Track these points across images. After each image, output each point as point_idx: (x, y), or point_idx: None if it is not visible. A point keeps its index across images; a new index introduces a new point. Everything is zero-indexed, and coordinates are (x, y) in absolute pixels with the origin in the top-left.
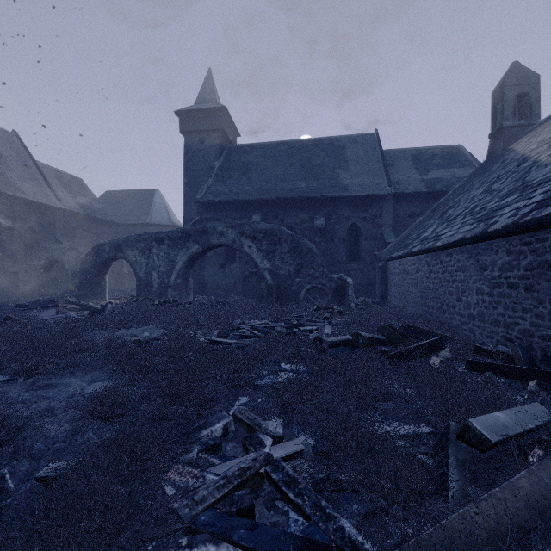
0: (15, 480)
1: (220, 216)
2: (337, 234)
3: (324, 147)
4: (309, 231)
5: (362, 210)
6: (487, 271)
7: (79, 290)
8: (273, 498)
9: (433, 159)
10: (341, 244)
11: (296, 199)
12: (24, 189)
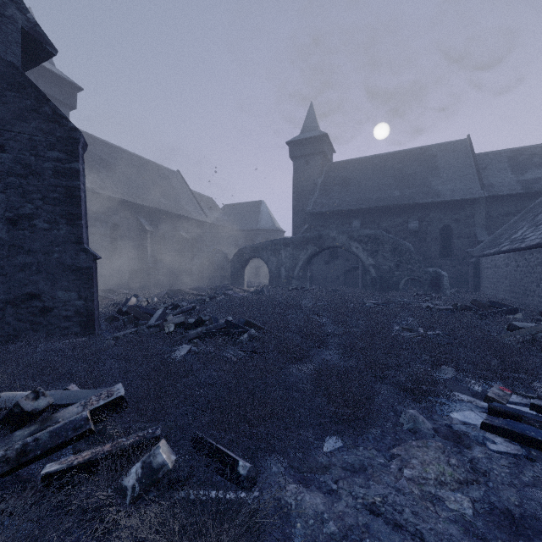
0: None
1: (325, 223)
2: (429, 234)
3: (415, 157)
4: (403, 232)
5: (454, 212)
6: None
7: (228, 280)
8: None
9: (531, 159)
10: (433, 243)
11: (391, 206)
12: (190, 211)
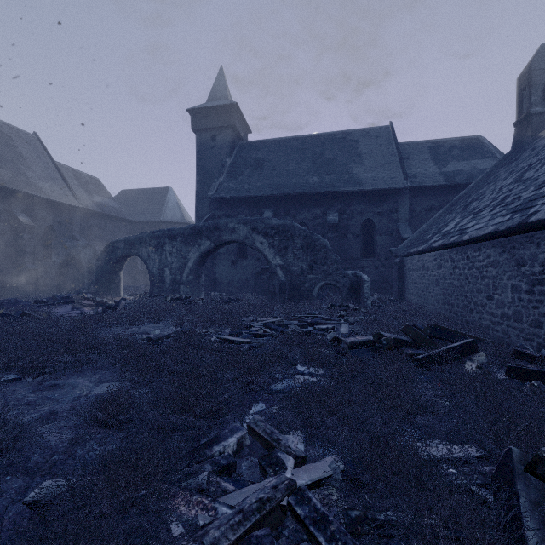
0: (5, 500)
1: (232, 213)
2: (350, 230)
3: (336, 141)
4: (322, 226)
5: (377, 205)
6: (526, 266)
7: (95, 286)
8: (298, 539)
9: (452, 151)
10: (355, 240)
11: (308, 194)
12: (44, 189)
